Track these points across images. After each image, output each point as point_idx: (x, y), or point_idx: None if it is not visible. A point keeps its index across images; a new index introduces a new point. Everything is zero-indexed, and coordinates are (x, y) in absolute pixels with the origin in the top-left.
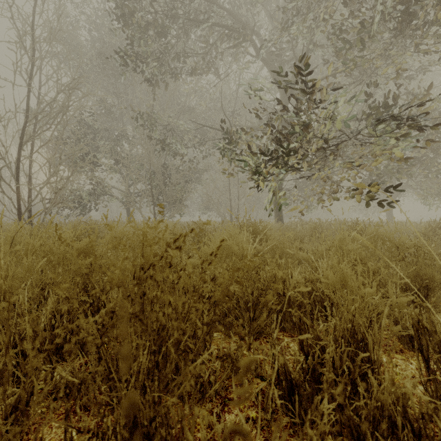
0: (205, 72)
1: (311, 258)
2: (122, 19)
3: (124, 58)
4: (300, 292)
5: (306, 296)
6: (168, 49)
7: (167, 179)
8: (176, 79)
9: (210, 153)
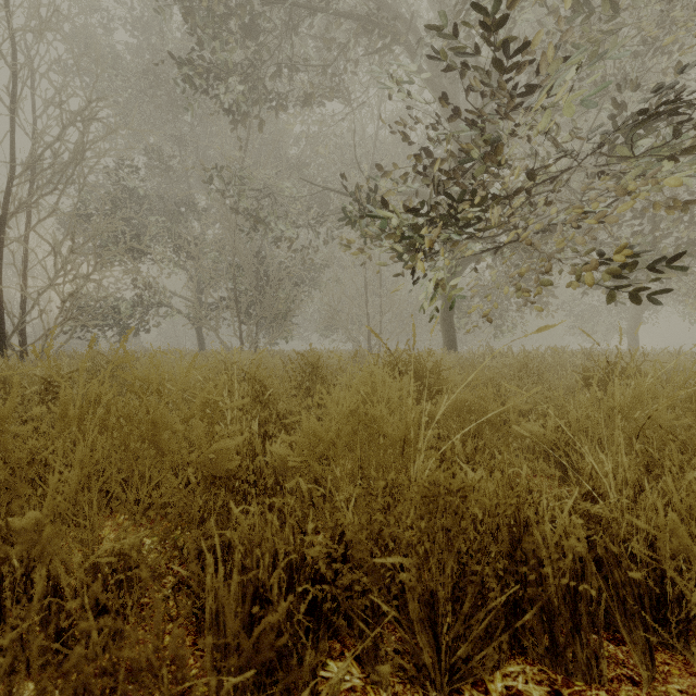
0: (325, 97)
1: (552, 436)
2: (183, 3)
3: (184, 68)
4: (576, 560)
5: (592, 573)
6: (261, 55)
7: (262, 280)
8: (275, 108)
9: (334, 236)
